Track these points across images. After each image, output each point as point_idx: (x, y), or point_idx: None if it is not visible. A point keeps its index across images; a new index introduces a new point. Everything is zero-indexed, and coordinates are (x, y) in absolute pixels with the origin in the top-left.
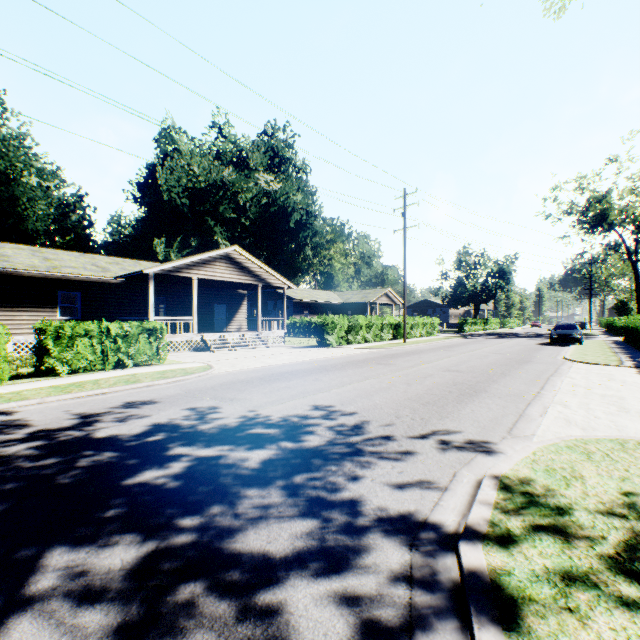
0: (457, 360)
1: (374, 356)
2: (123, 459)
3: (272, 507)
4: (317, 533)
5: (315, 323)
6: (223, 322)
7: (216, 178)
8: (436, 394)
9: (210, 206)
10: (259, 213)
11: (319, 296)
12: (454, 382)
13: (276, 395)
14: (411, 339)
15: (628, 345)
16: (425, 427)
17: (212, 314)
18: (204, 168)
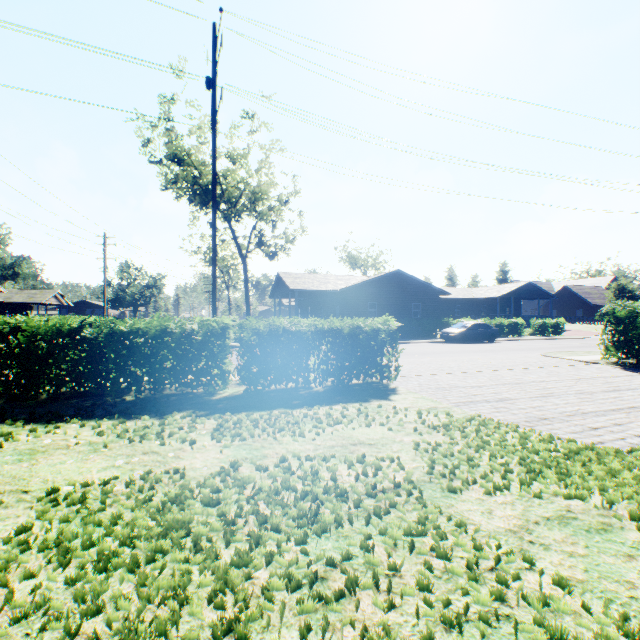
0: None
1: None
2: None
3: None
4: None
5: None
6: None
7: None
8: None
9: None
10: None
11: None
12: None
13: None
14: None
15: None
16: None
17: None
18: None
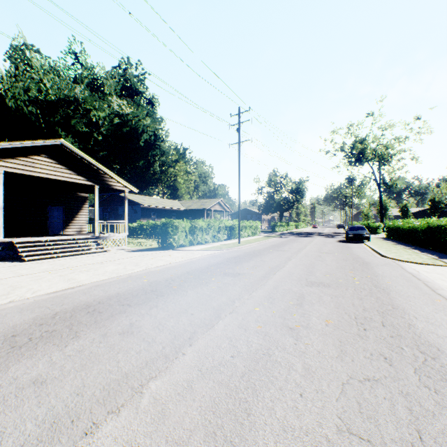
0: (302, 264)
1: (217, 261)
2: None
3: None
4: None
5: (160, 226)
6: (59, 225)
7: (68, 94)
8: (377, 378)
9: (61, 118)
10: (112, 130)
11: (165, 203)
12: (351, 316)
13: None
14: (242, 239)
15: (399, 241)
16: None
17: (44, 216)
18: (55, 82)
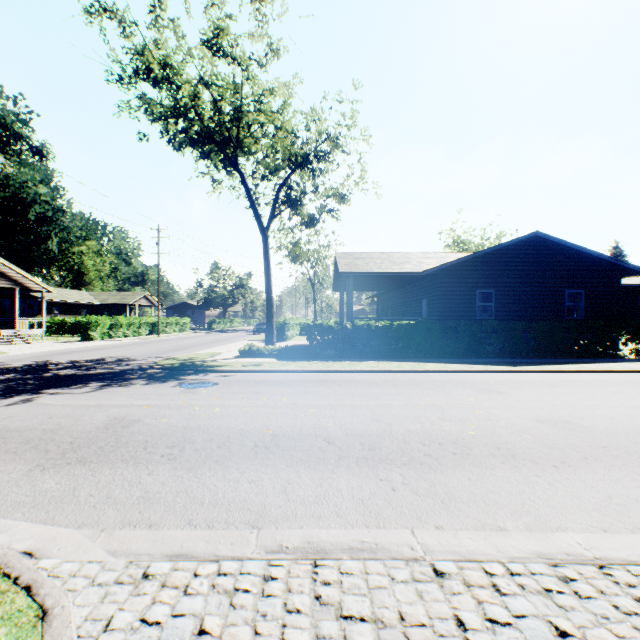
0: (187, 342)
1: (134, 343)
2: (35, 367)
3: (105, 365)
4: (119, 365)
5: (71, 323)
6: None
7: None
8: (164, 351)
9: None
10: None
11: (72, 296)
12: (176, 348)
13: (79, 356)
14: (166, 334)
15: None
16: (154, 356)
17: None
18: None
